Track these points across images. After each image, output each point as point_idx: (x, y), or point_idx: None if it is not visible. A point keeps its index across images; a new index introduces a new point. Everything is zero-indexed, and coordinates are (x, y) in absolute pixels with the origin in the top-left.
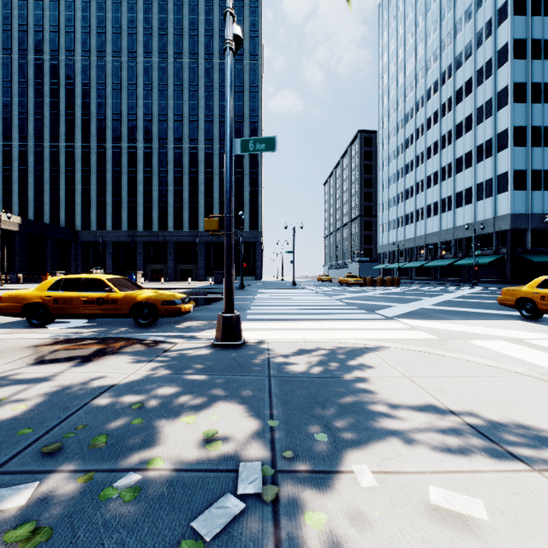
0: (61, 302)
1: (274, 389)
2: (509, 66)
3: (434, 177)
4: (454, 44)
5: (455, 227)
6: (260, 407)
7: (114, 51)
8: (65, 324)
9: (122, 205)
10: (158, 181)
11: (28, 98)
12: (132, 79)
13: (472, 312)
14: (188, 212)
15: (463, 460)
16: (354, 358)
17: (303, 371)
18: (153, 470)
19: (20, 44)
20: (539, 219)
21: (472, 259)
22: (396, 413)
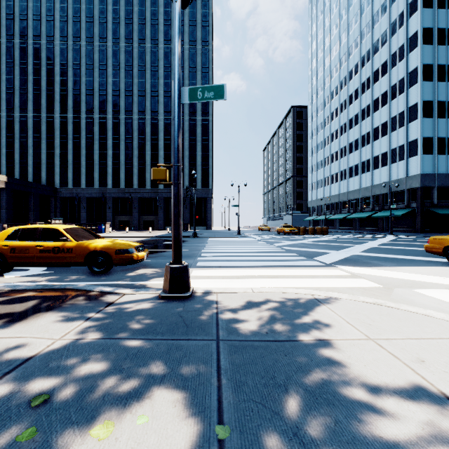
0: (17, 251)
1: (223, 361)
2: (419, 50)
3: (355, 144)
4: (372, 32)
5: (373, 185)
6: (206, 395)
7: (87, 37)
8: (23, 272)
9: (94, 167)
10: (125, 146)
11: (14, 75)
12: (102, 60)
13: (401, 259)
14: (150, 173)
15: None
16: (307, 312)
17: (255, 331)
18: None
19: (7, 30)
20: (444, 178)
21: (387, 212)
22: (382, 404)
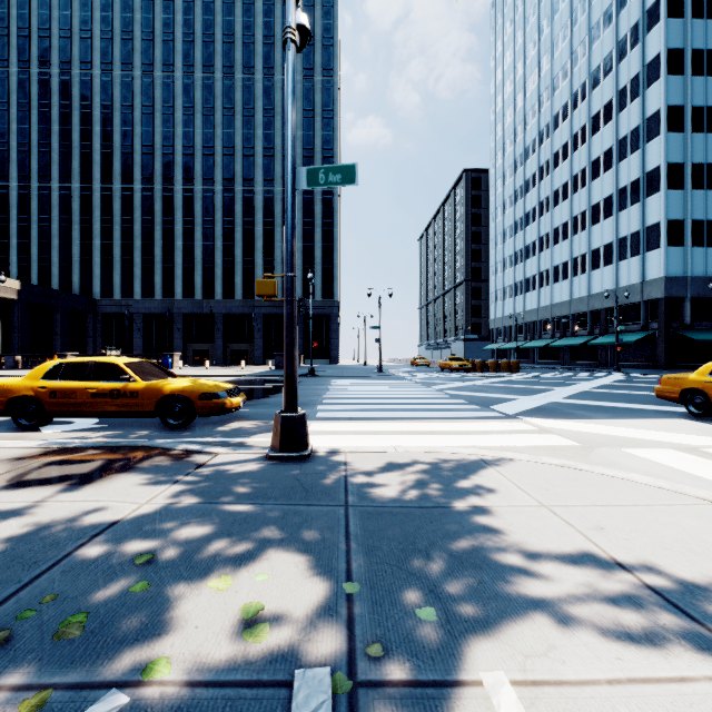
0: (60, 396)
1: (353, 527)
2: (662, 84)
3: (563, 230)
4: (589, 55)
5: (591, 295)
6: (332, 558)
7: (144, 64)
8: (66, 426)
9: (154, 266)
10: (202, 234)
11: (31, 124)
12: (167, 100)
13: (620, 408)
14: (242, 275)
15: (655, 656)
16: (468, 476)
17: (395, 497)
18: (151, 685)
19: (19, 54)
20: (701, 285)
21: (613, 337)
22: (538, 568)
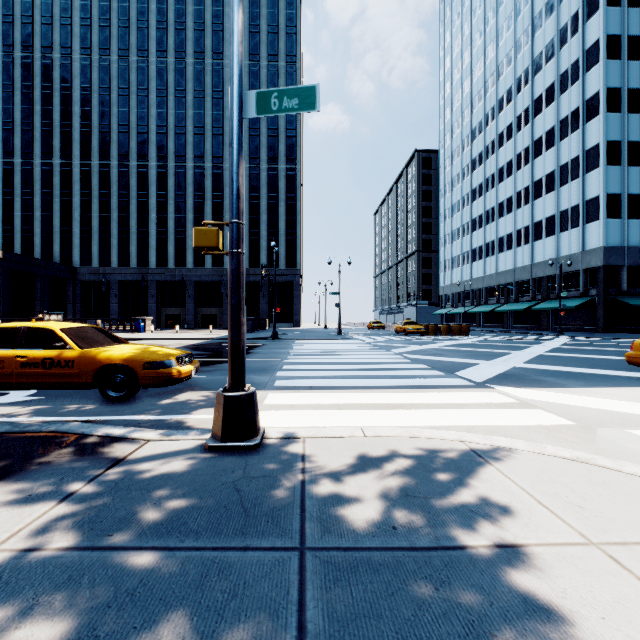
0: None
1: (311, 608)
2: (601, 68)
3: (507, 204)
4: (532, 43)
5: (534, 264)
6: None
7: (120, 49)
8: None
9: (130, 237)
10: (175, 207)
11: (14, 104)
12: (142, 83)
13: (588, 374)
14: None
15: None
16: (463, 479)
17: (372, 523)
18: None
19: (4, 39)
20: (637, 254)
21: (554, 303)
22: None
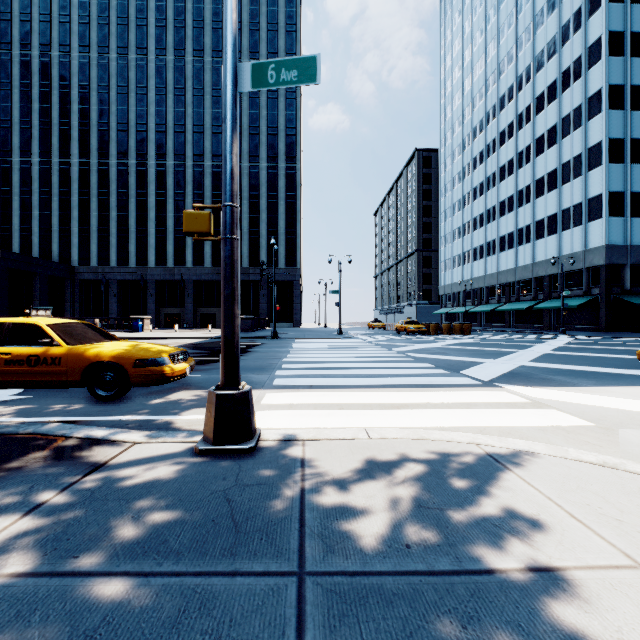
0: None
1: None
2: (604, 64)
3: (509, 203)
4: (533, 40)
5: (535, 262)
6: None
7: (119, 47)
8: None
9: (129, 236)
10: (174, 206)
11: (13, 102)
12: (141, 81)
13: (598, 373)
14: (211, 244)
15: None
16: (481, 488)
17: (382, 541)
18: None
19: (2, 37)
20: None
21: (556, 302)
22: None
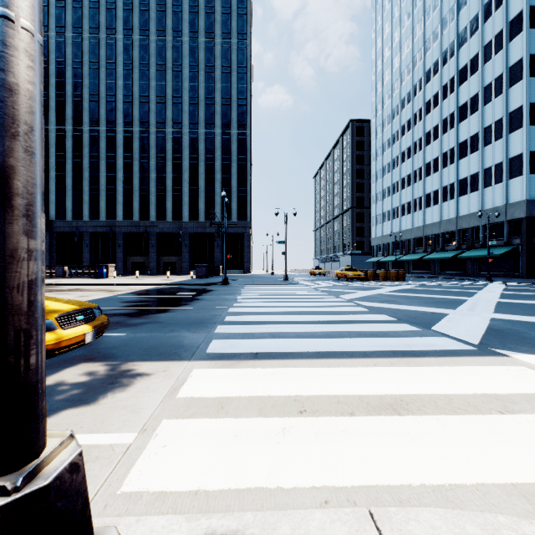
0: None
1: None
2: (525, 36)
3: (434, 164)
4: (457, 19)
5: (459, 216)
6: None
7: (91, 27)
8: None
9: (99, 193)
10: (139, 167)
11: None
12: (111, 57)
13: None
14: (172, 201)
15: None
16: None
17: None
18: None
19: None
20: None
21: (479, 251)
22: None
